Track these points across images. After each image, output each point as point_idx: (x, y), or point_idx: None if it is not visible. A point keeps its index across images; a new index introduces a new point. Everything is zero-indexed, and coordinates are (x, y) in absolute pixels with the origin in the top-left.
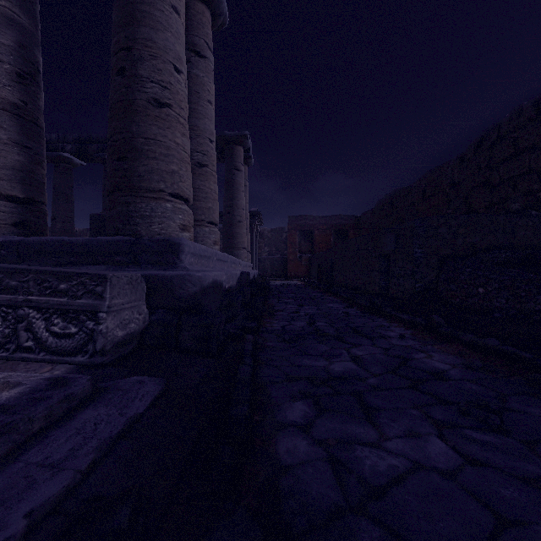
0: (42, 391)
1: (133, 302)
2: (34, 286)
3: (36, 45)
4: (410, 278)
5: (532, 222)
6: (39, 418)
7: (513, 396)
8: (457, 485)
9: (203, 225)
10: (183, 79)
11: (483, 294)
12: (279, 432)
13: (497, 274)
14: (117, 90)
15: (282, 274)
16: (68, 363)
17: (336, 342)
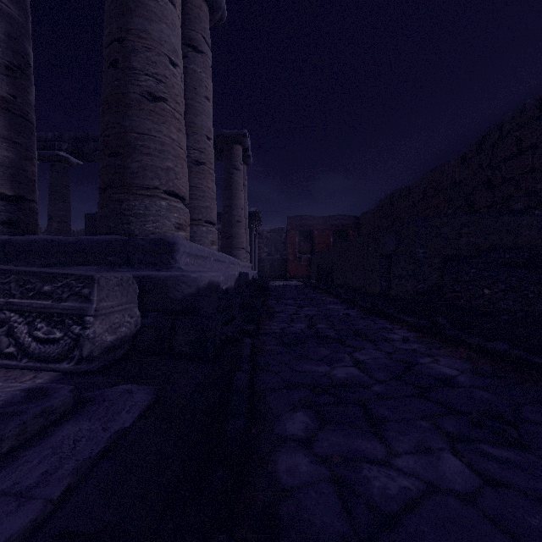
0: (17, 405)
1: (123, 304)
2: (16, 288)
3: (26, 37)
4: (412, 279)
5: (536, 222)
6: (9, 437)
7: (528, 405)
8: (478, 512)
9: (200, 224)
10: (178, 72)
11: (488, 295)
12: (278, 447)
13: (503, 275)
14: (110, 83)
15: (282, 274)
16: (52, 371)
17: (337, 346)
